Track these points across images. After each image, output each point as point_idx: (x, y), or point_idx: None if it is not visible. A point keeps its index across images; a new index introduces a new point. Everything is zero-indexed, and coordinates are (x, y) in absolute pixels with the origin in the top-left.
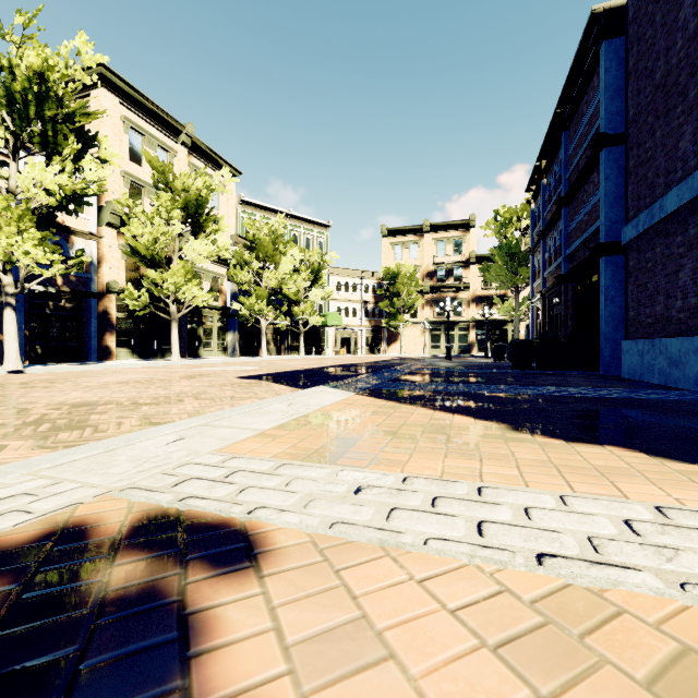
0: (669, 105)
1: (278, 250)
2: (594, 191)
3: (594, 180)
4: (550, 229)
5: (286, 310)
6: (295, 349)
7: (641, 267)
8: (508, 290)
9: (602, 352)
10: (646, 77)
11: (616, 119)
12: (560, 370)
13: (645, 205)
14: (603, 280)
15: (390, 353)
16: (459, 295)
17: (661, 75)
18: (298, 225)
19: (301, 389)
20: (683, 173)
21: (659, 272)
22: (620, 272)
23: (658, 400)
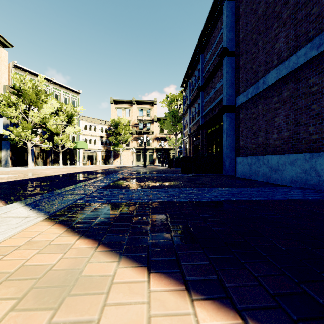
0: (268, 25)
1: (40, 99)
2: (219, 81)
3: (219, 75)
4: (193, 103)
5: (50, 138)
6: (56, 162)
7: (248, 117)
8: (170, 135)
9: (225, 163)
10: (251, 14)
11: (231, 42)
12: (205, 173)
13: (251, 84)
14: (225, 126)
15: (115, 164)
16: (149, 136)
17: (262, 10)
18: (59, 88)
19: (3, 204)
20: (278, 61)
21: (261, 119)
22: (232, 122)
23: (303, 199)
